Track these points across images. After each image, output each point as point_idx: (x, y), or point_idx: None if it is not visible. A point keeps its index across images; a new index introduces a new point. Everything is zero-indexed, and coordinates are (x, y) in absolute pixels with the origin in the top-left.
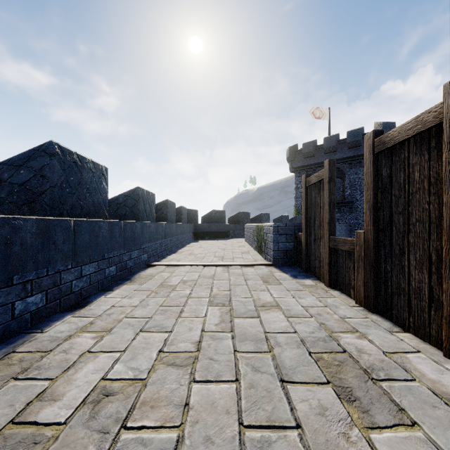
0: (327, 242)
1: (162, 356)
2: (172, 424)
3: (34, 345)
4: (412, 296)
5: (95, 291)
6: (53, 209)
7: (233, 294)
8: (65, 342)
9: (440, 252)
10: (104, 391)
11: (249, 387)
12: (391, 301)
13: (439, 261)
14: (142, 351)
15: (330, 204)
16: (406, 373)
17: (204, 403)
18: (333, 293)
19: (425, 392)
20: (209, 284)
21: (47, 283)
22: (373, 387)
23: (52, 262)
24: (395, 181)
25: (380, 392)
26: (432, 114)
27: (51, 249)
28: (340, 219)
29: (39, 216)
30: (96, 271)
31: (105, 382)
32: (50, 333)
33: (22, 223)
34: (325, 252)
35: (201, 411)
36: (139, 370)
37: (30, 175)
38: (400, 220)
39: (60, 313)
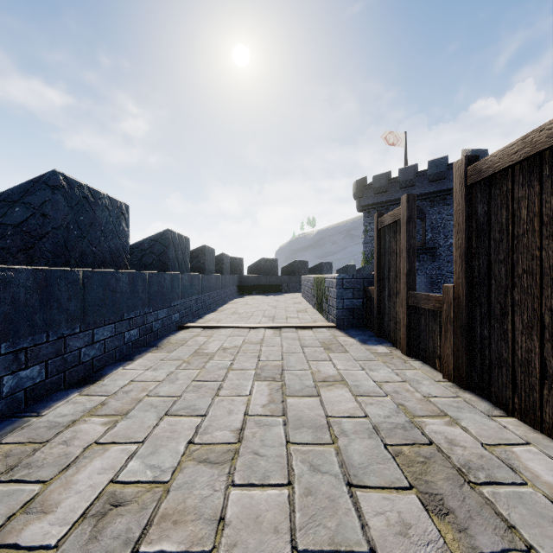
0: (405, 299)
1: (192, 448)
2: (201, 547)
3: (26, 434)
4: (517, 369)
5: (112, 361)
6: (56, 257)
7: (285, 364)
8: (67, 430)
9: None
10: (113, 498)
11: (305, 493)
12: (490, 375)
13: None
14: (166, 442)
15: (408, 251)
16: (514, 473)
17: (245, 517)
18: (413, 364)
19: (541, 502)
20: (255, 352)
21: (47, 352)
22: (470, 494)
23: (54, 325)
24: (495, 220)
25: (481, 501)
26: (545, 133)
27: (53, 308)
28: (419, 269)
29: (38, 266)
30: (113, 335)
31: (116, 486)
32: (49, 417)
33: (13, 275)
34: (403, 312)
35: (241, 529)
36: (161, 468)
37: (28, 213)
38: (501, 271)
39: (65, 389)
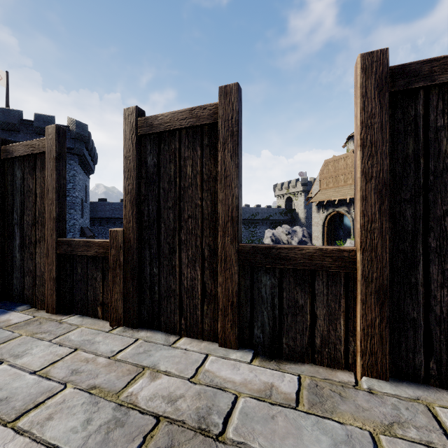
0: (53, 248)
1: None
2: None
3: None
4: (184, 296)
5: None
6: None
7: None
8: None
9: (213, 247)
10: None
11: None
12: (160, 307)
13: (211, 256)
14: None
15: (58, 192)
16: (223, 391)
17: None
18: (70, 321)
19: (253, 404)
20: None
21: None
22: None
23: None
24: (164, 172)
25: None
26: (207, 112)
27: None
28: None
29: None
30: None
31: None
32: None
33: None
34: (50, 263)
35: None
36: None
37: None
38: (170, 216)
39: None
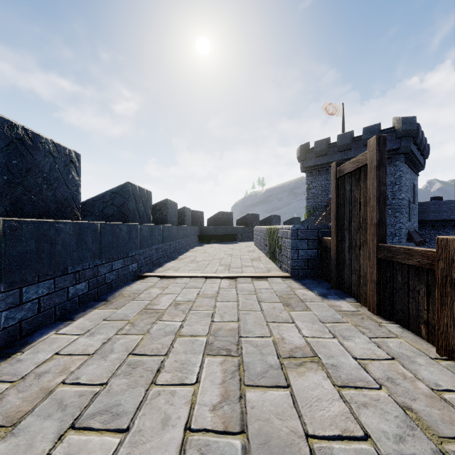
0: (374, 252)
1: None
2: None
3: None
4: None
5: (50, 320)
6: None
7: (242, 327)
8: None
9: None
10: None
11: None
12: None
13: None
14: None
15: (378, 199)
16: None
17: None
18: (389, 327)
19: None
20: (209, 308)
21: None
22: None
23: None
24: None
25: None
26: None
27: None
28: None
29: None
30: (51, 291)
31: None
32: None
33: None
34: (371, 266)
35: None
36: None
37: None
38: None
39: None
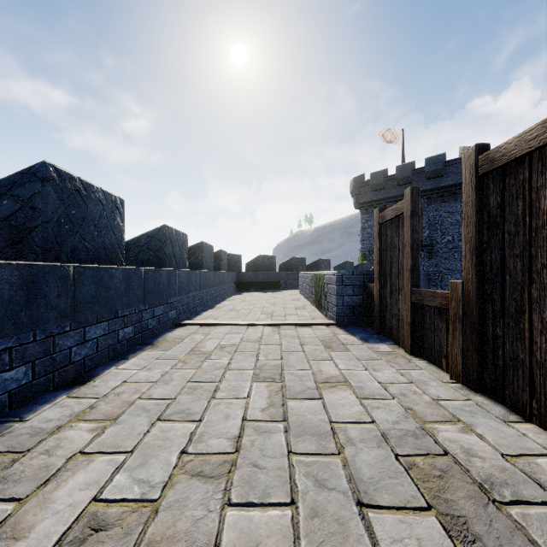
0: (408, 296)
1: (185, 458)
2: None
3: (7, 441)
4: (536, 372)
5: (105, 360)
6: (46, 252)
7: (285, 364)
8: (51, 437)
9: None
10: (95, 519)
11: (311, 514)
12: (504, 377)
13: None
14: (157, 451)
15: (412, 246)
16: (542, 489)
17: (243, 544)
18: (418, 363)
19: None
20: (254, 350)
21: (34, 352)
22: (496, 515)
23: (41, 323)
24: (509, 212)
25: (509, 524)
26: None
27: (40, 305)
28: None
29: (27, 262)
30: (106, 333)
31: (99, 504)
32: (34, 422)
33: None
34: (406, 309)
35: None
36: (150, 483)
37: (16, 206)
38: (517, 266)
39: (53, 391)
